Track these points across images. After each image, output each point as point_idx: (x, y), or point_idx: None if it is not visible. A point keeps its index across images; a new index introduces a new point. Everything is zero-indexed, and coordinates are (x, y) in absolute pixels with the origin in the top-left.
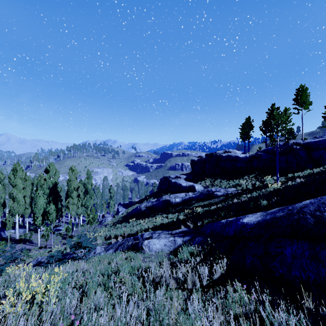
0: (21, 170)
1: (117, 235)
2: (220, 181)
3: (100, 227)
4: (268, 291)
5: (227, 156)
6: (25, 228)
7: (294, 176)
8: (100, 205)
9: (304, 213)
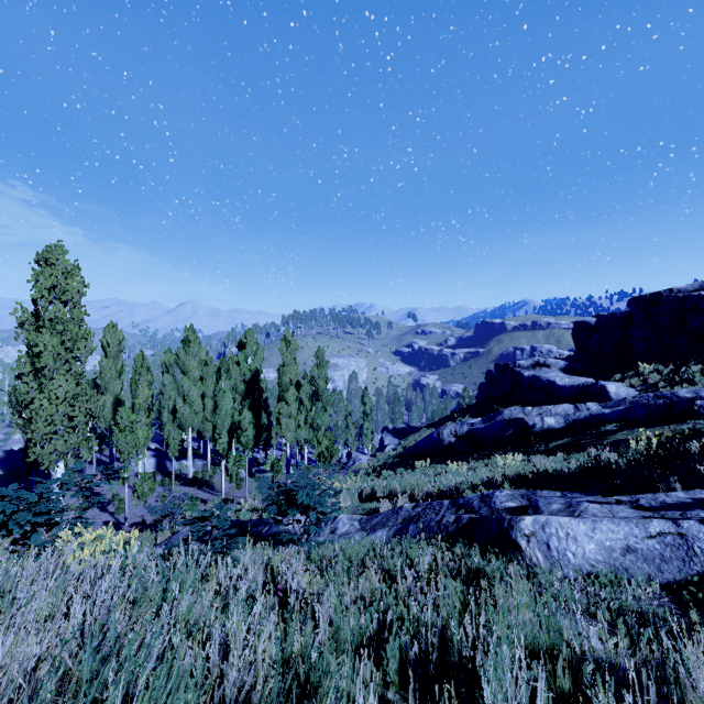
0: (196, 342)
1: (392, 490)
2: (701, 371)
3: (343, 474)
4: None
5: None
6: (206, 460)
7: None
8: (342, 429)
9: None
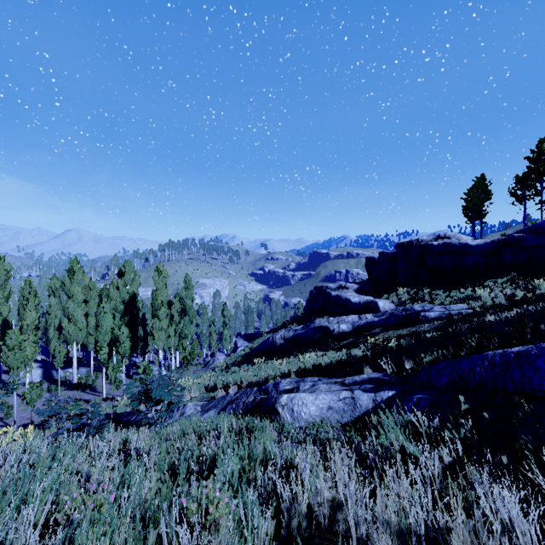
0: (80, 272)
1: (228, 383)
2: (429, 293)
3: (204, 371)
4: None
5: (444, 245)
6: (89, 368)
7: None
8: (206, 336)
9: None
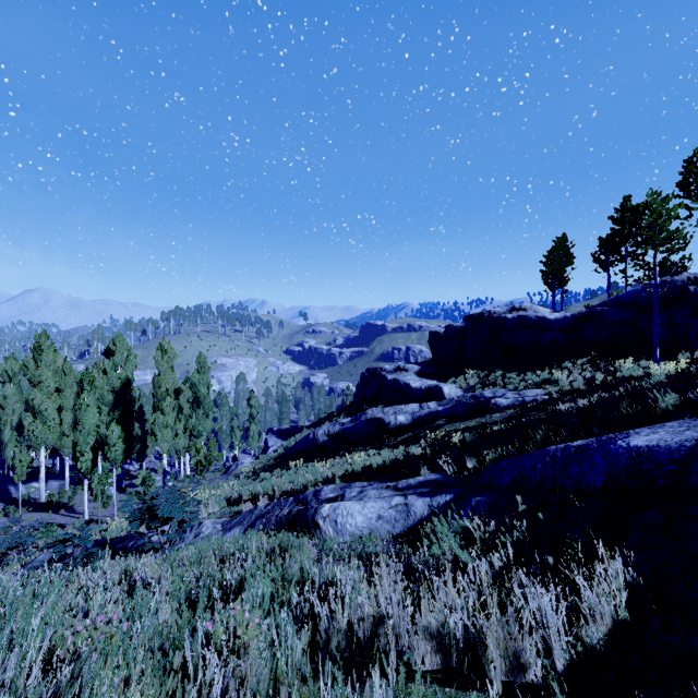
0: (51, 350)
1: (257, 493)
2: (502, 376)
3: (224, 479)
4: None
5: (519, 318)
6: (64, 480)
7: (695, 359)
8: (227, 433)
9: None
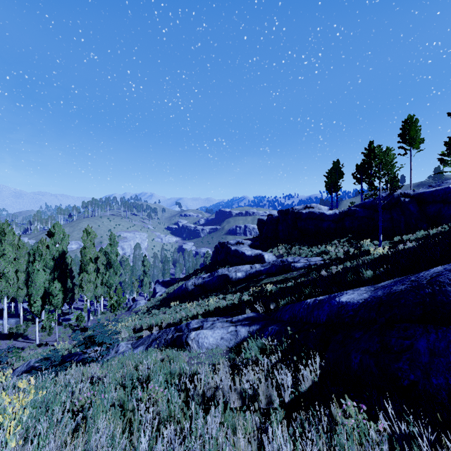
0: (11, 233)
1: (151, 324)
2: (299, 248)
3: (128, 314)
4: (411, 417)
5: (309, 213)
6: (19, 318)
7: (402, 240)
8: (129, 284)
9: (442, 284)
